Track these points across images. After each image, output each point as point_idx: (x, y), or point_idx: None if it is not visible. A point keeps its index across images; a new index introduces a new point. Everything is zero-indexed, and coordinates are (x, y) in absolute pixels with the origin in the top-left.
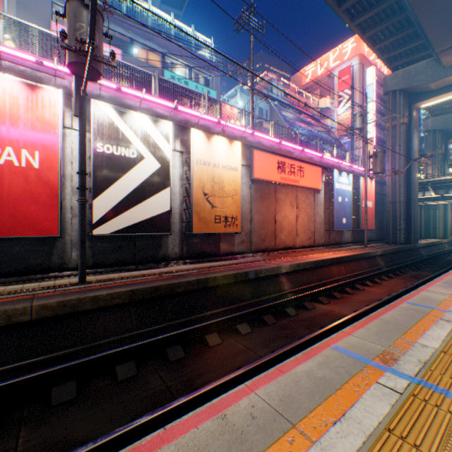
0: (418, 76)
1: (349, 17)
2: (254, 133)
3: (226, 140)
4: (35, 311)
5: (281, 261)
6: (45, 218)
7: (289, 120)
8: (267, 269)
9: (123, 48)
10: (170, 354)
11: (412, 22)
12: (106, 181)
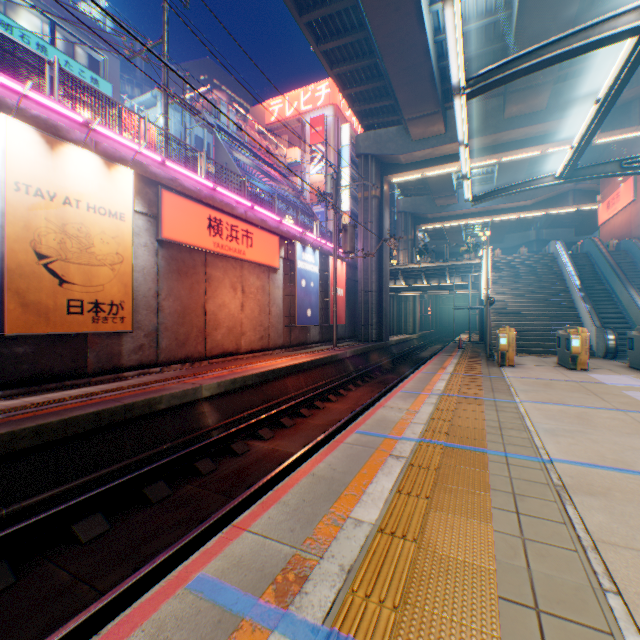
0: (390, 144)
1: (315, 37)
2: (166, 163)
3: (98, 158)
4: None
5: (207, 378)
6: None
7: (244, 166)
8: (174, 395)
9: None
10: None
11: (382, 74)
12: None
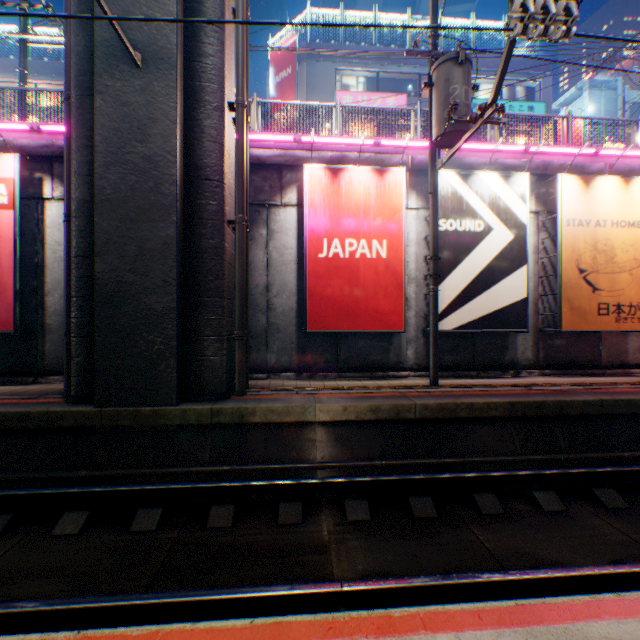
0: None
1: None
2: None
3: (616, 179)
4: (417, 409)
5: None
6: (390, 311)
7: None
8: None
9: (405, 91)
10: (601, 497)
11: None
12: (447, 265)
